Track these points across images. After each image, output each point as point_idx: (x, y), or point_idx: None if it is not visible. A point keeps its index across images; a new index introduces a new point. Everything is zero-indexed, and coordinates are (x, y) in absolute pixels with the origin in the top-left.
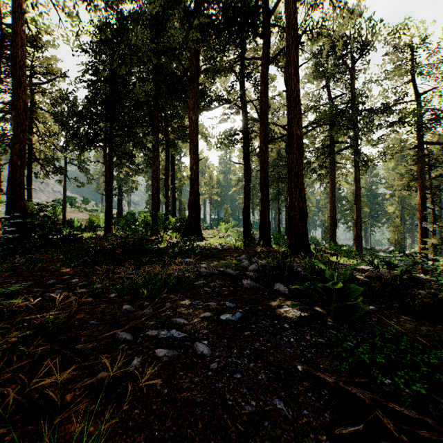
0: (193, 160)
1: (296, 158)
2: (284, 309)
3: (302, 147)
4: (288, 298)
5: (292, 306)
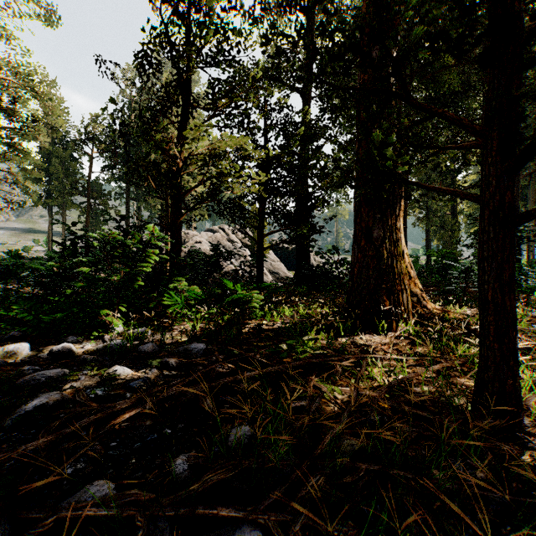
0: None
1: None
2: None
3: None
4: None
5: None
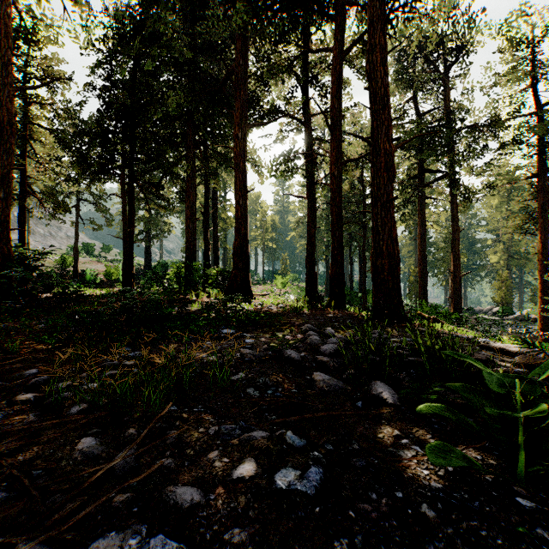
0: (239, 192)
1: (384, 183)
2: (406, 451)
3: (392, 166)
4: (404, 416)
5: (431, 454)
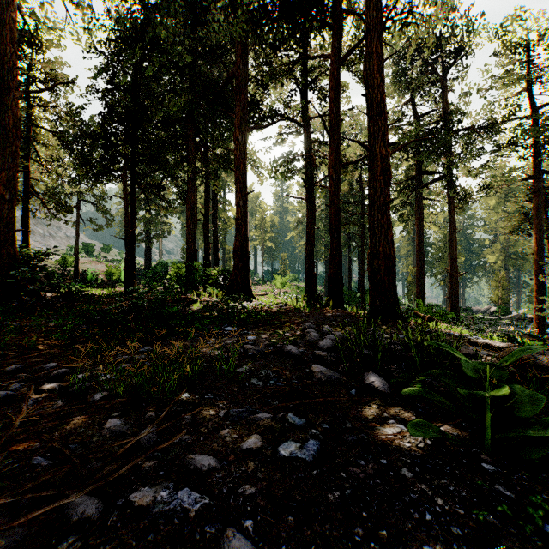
0: (240, 193)
1: (381, 186)
2: (392, 429)
3: (388, 170)
4: (392, 402)
5: (411, 429)
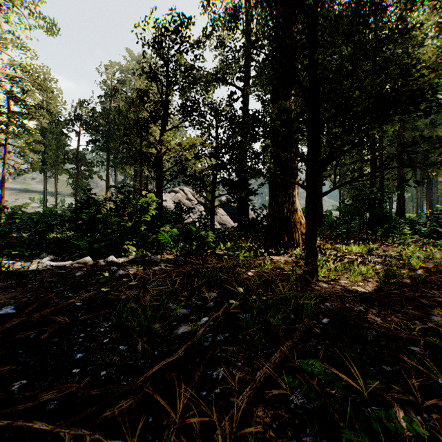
0: None
1: None
2: None
3: None
4: None
5: None
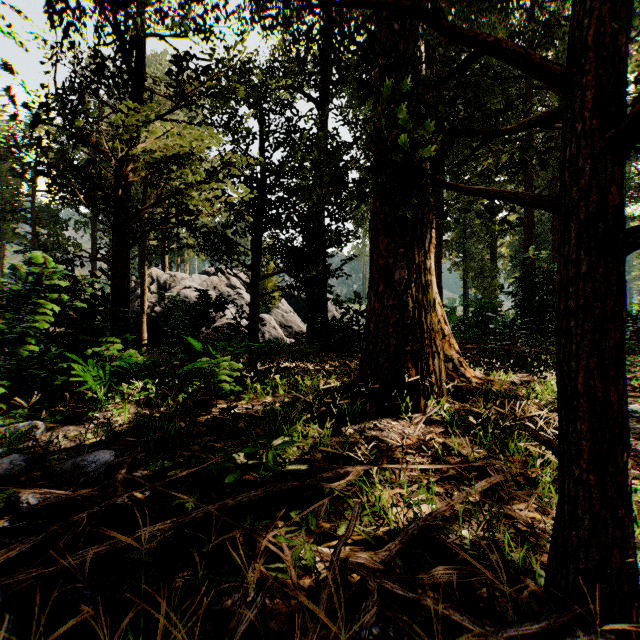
0: None
1: None
2: None
3: None
4: None
5: None
